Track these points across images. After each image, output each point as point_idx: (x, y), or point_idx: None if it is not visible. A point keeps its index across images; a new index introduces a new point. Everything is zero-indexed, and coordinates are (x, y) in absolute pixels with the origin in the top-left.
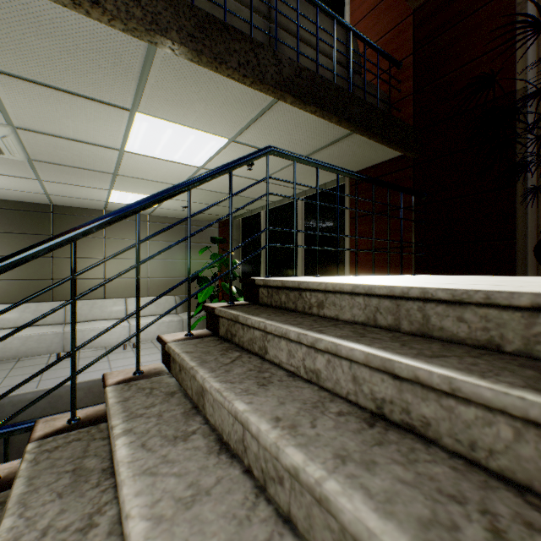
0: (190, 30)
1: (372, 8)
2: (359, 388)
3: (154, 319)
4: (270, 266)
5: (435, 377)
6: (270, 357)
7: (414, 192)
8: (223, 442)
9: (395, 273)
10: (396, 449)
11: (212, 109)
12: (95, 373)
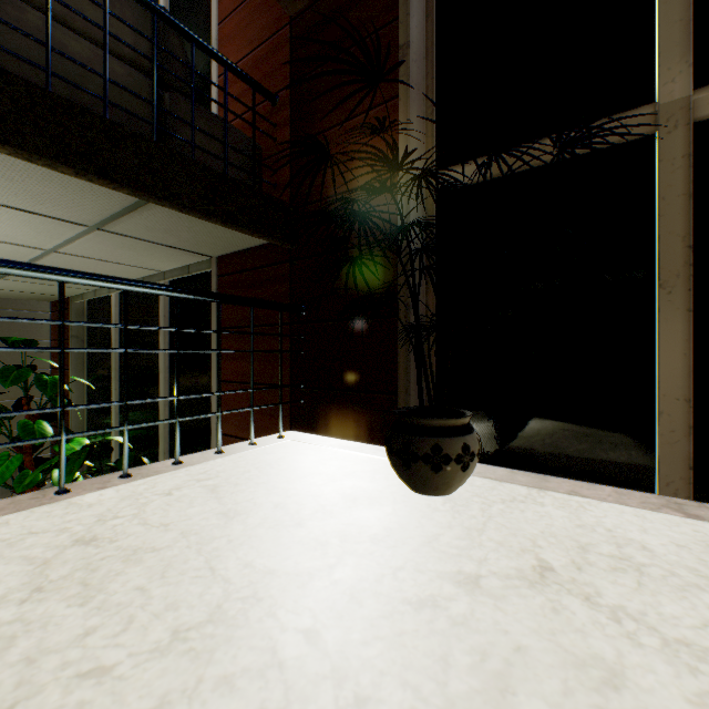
0: None
1: None
2: None
3: None
4: None
5: None
6: None
7: (280, 306)
8: None
9: (270, 424)
10: None
11: None
12: None
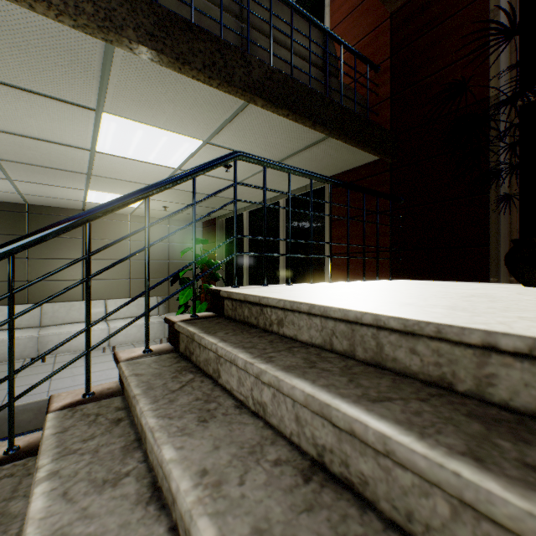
0: (149, 28)
1: (351, 11)
2: (302, 430)
3: (107, 336)
4: (252, 267)
5: (370, 434)
6: (222, 381)
7: (391, 197)
8: (157, 487)
9: (373, 277)
10: (326, 517)
11: (182, 110)
12: (69, 379)
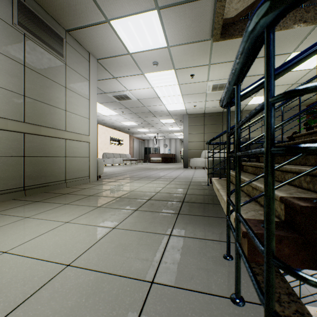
0: None
1: None
2: None
3: None
4: None
5: None
6: None
7: None
8: None
9: None
10: None
11: None
12: None
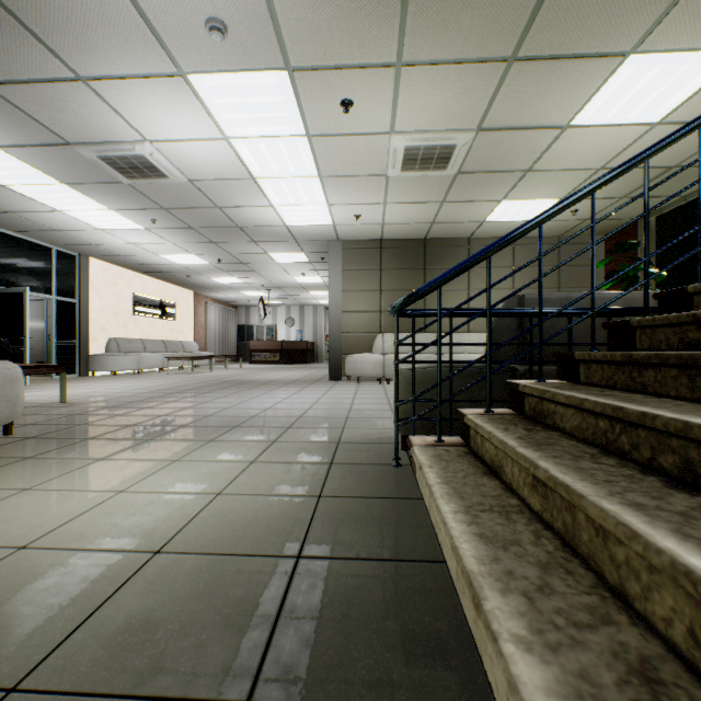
0: None
1: None
2: None
3: None
4: None
5: None
6: None
7: None
8: None
9: None
10: None
11: None
12: None
